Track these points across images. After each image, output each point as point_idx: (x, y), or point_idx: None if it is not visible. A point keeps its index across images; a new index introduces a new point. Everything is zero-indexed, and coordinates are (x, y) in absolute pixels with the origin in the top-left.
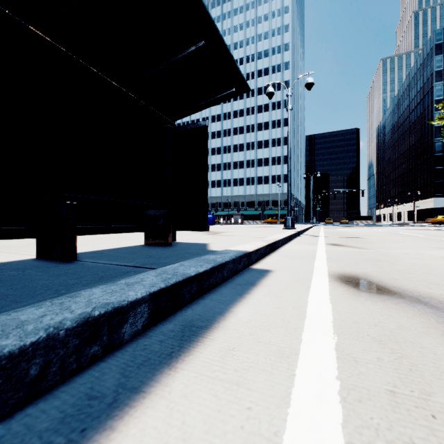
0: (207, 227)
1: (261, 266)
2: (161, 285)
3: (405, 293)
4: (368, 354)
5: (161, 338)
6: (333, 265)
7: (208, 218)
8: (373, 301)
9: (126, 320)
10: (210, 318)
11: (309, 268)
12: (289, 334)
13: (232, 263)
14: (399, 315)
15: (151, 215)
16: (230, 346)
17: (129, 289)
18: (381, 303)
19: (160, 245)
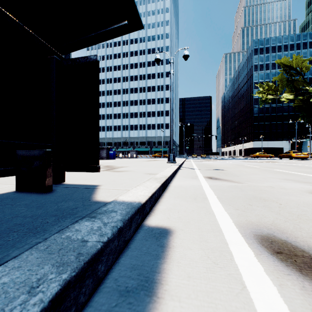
0: (97, 168)
1: (157, 220)
2: None
3: None
4: None
5: None
6: (231, 211)
7: (110, 153)
8: None
9: None
10: None
11: (212, 219)
12: None
13: (116, 238)
14: None
15: (25, 155)
16: None
17: None
18: None
19: (36, 191)
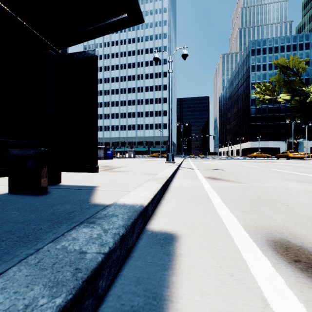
0: (96, 168)
1: (160, 224)
2: None
3: None
4: None
5: None
6: (238, 213)
7: (108, 153)
8: None
9: None
10: None
11: (218, 222)
12: None
13: (118, 247)
14: None
15: (18, 155)
16: None
17: None
18: None
19: (30, 193)
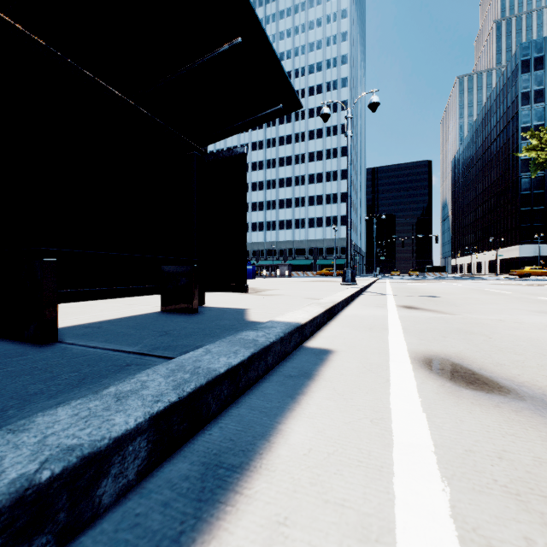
0: (245, 288)
1: (318, 344)
2: (171, 397)
3: (523, 391)
4: (506, 527)
5: (166, 497)
6: (413, 340)
7: (248, 269)
8: (483, 406)
9: (106, 473)
10: (248, 448)
11: (383, 345)
12: (373, 480)
13: (279, 343)
14: (529, 434)
15: (170, 272)
16: (280, 514)
17: (117, 409)
18: (495, 410)
19: (182, 312)
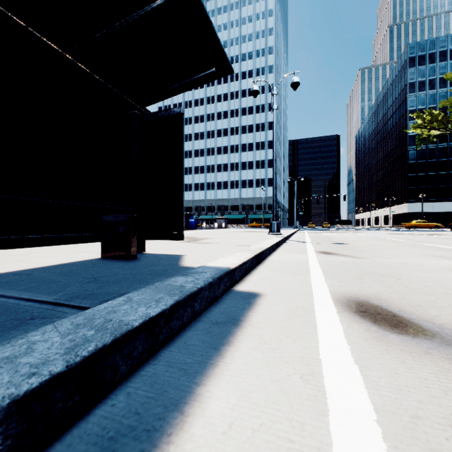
0: (181, 236)
1: (246, 287)
2: (54, 367)
3: (446, 334)
4: None
5: None
6: (333, 283)
7: (190, 222)
8: (414, 354)
9: None
10: (154, 425)
11: (306, 288)
12: None
13: (207, 289)
14: None
15: (110, 221)
16: None
17: None
18: (427, 359)
19: (121, 258)
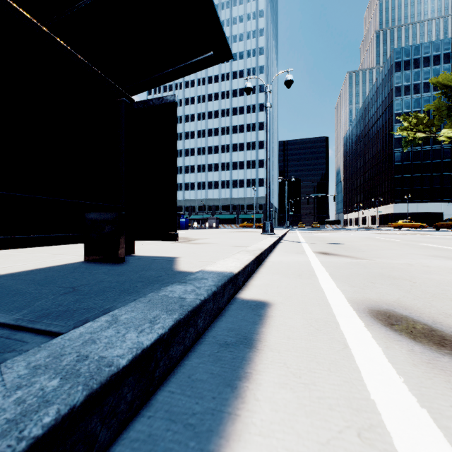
0: (175, 236)
1: (252, 294)
2: None
3: None
4: None
5: None
6: (346, 288)
7: (181, 222)
8: None
9: None
10: None
11: (319, 295)
12: None
13: (211, 300)
14: None
15: (94, 219)
16: None
17: None
18: None
19: (107, 262)
